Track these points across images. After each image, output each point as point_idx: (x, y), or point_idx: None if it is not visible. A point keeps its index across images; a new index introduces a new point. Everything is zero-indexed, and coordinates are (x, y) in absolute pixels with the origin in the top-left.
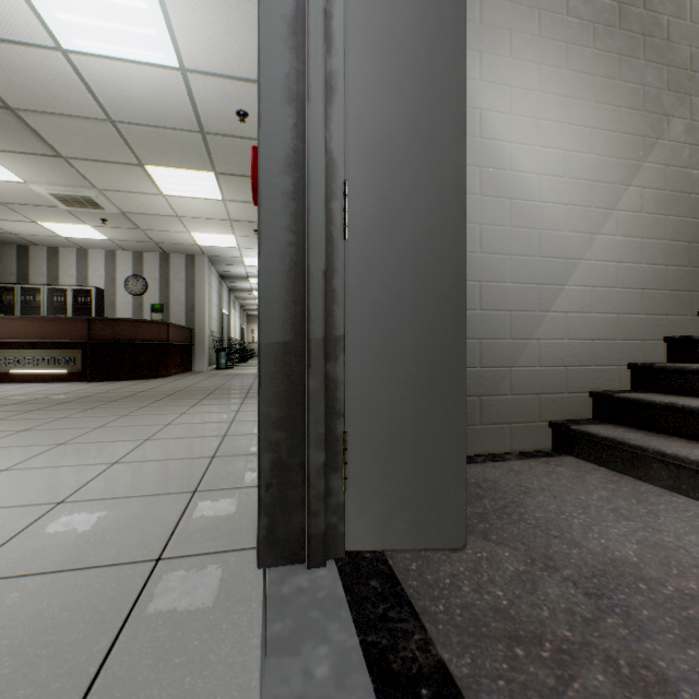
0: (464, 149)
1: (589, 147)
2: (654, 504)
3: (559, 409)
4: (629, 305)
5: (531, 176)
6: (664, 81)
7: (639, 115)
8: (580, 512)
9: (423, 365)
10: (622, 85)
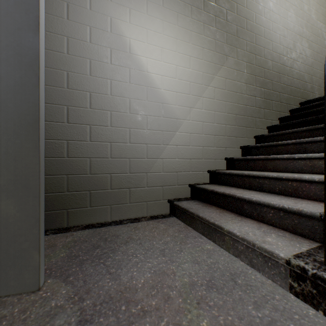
0: (38, 38)
1: (189, 65)
2: (187, 243)
3: (173, 193)
4: (209, 142)
5: (158, 76)
6: (225, 39)
7: (213, 53)
8: (143, 253)
9: (6, 175)
10: (205, 38)
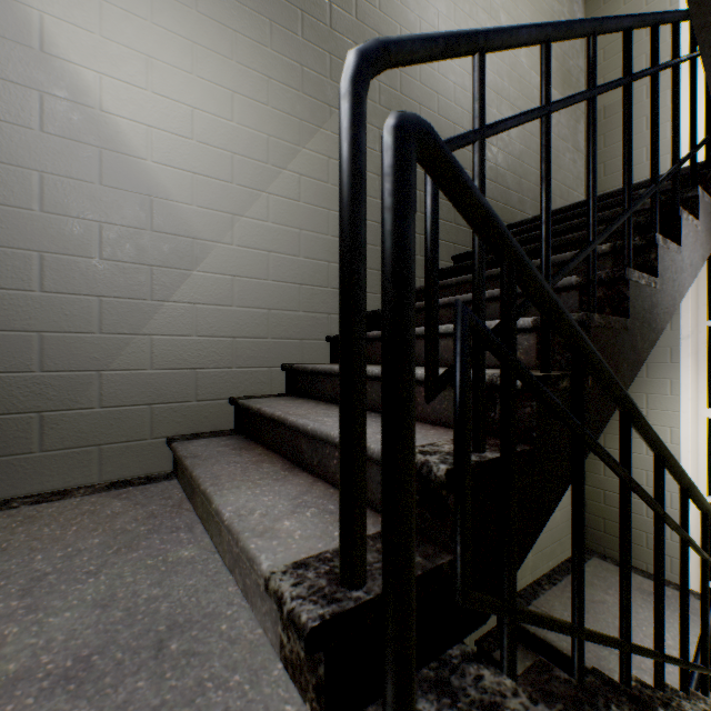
0: None
1: (230, 113)
2: (135, 550)
3: (185, 420)
4: (285, 300)
5: (138, 126)
6: (328, 69)
7: (297, 95)
8: None
9: None
10: (275, 56)
